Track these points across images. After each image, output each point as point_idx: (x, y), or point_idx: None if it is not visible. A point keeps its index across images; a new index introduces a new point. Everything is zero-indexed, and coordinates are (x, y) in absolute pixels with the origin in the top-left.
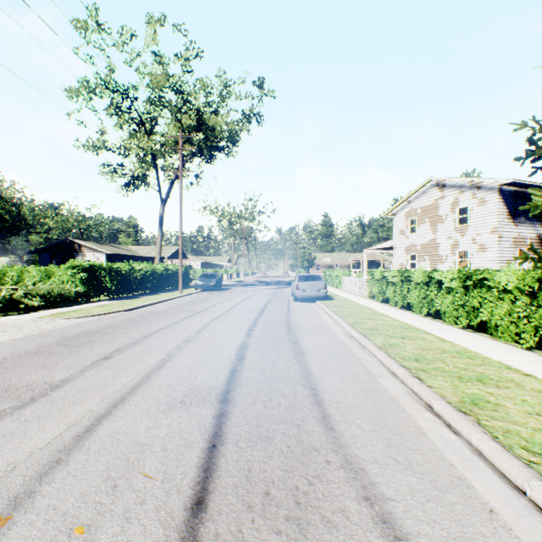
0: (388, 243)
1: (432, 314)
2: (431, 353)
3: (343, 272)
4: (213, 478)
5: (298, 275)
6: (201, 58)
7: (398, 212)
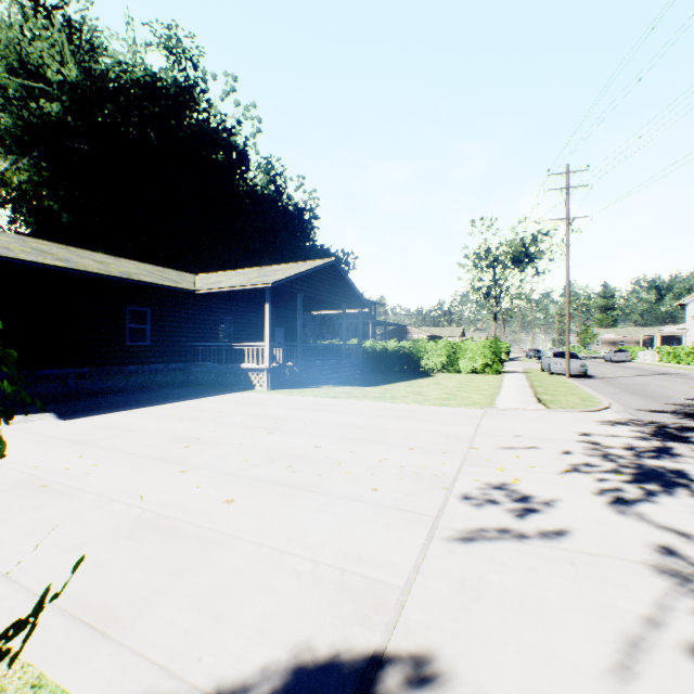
0: (680, 326)
1: (685, 364)
2: (672, 367)
3: (638, 348)
4: (632, 369)
5: (612, 350)
6: (546, 235)
7: (689, 303)
